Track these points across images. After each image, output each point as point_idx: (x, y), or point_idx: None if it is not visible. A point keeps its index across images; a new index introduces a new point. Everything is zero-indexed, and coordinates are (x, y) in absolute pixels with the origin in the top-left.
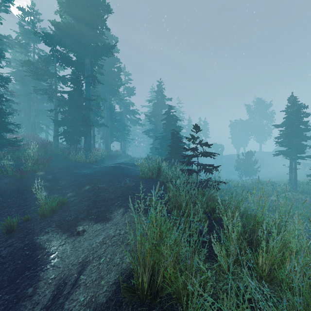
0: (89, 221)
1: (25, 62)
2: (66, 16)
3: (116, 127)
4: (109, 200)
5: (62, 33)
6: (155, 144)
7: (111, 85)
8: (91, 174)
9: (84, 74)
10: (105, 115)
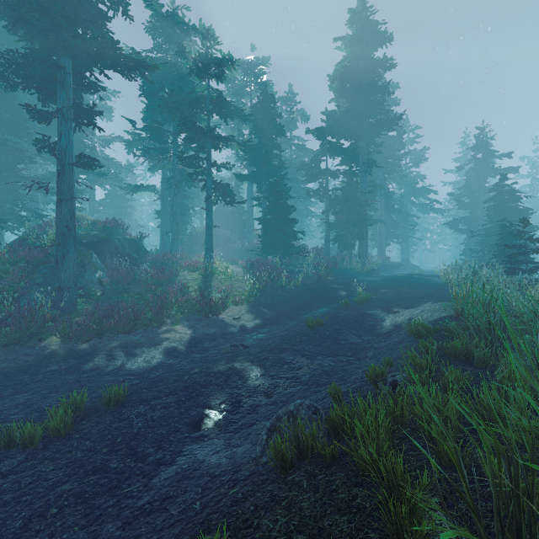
0: (400, 308)
1: (299, 166)
2: (340, 100)
3: (395, 220)
4: (413, 297)
5: (336, 123)
6: (470, 244)
7: (387, 158)
8: (380, 281)
9: (358, 161)
10: (378, 206)
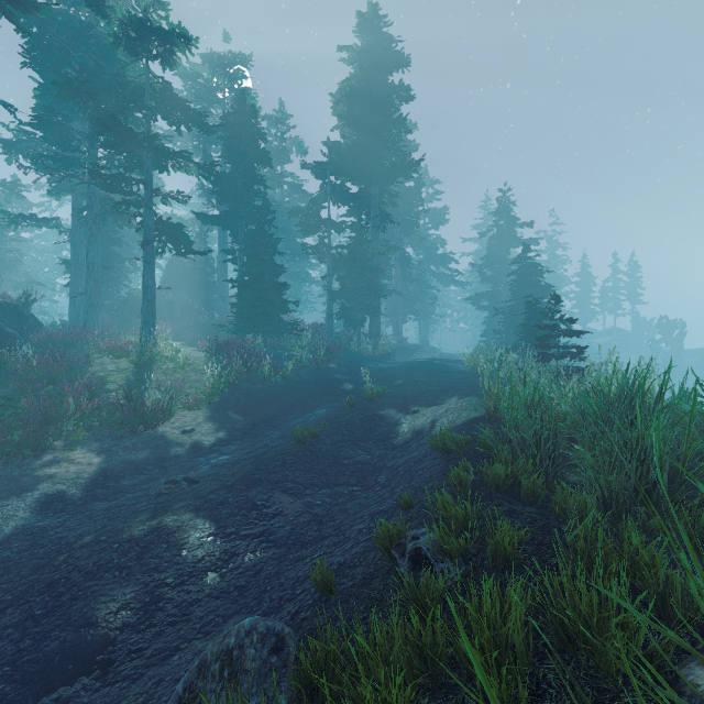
0: (420, 406)
1: (292, 211)
2: (346, 129)
3: (413, 292)
4: (435, 391)
5: (341, 159)
6: (493, 324)
7: (404, 214)
8: (395, 369)
9: (369, 212)
10: (393, 273)
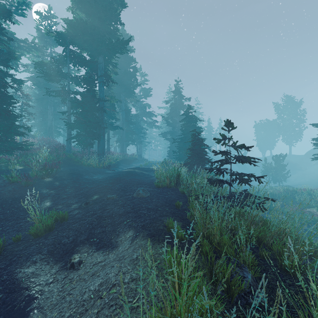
0: (89, 247)
1: (38, 63)
2: (78, 13)
3: (132, 129)
4: (117, 216)
5: (74, 31)
6: (172, 147)
7: (127, 86)
8: (102, 181)
9: (98, 74)
10: (121, 118)
